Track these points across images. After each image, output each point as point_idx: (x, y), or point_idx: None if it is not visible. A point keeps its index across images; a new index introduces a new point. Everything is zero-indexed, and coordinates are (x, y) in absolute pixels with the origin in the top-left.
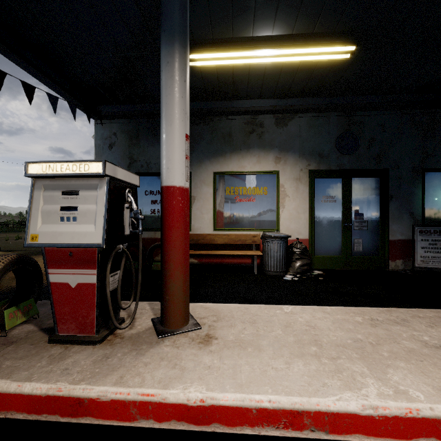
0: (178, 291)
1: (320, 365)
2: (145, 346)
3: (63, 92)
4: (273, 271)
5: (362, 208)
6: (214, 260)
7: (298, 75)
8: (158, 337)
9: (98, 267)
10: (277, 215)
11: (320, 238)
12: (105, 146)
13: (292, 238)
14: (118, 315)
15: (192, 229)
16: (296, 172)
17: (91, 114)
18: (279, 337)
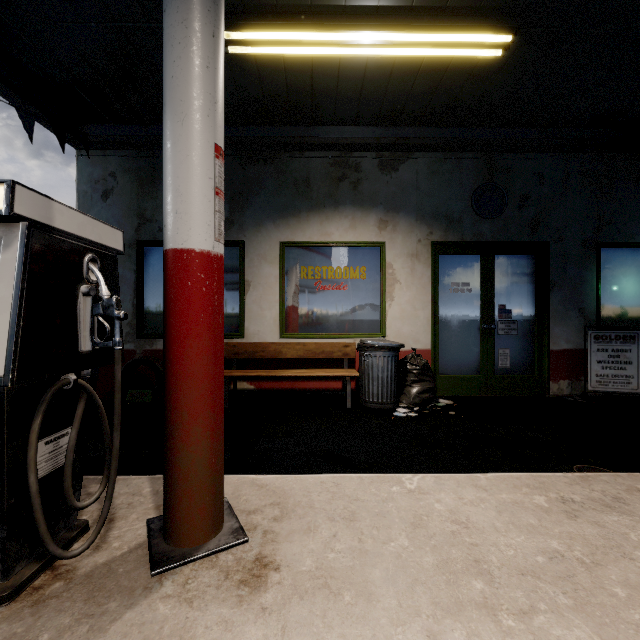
0: (199, 467)
1: (502, 637)
2: (116, 602)
3: (9, 92)
4: (376, 402)
5: (509, 301)
6: (282, 384)
7: (417, 86)
8: (150, 573)
9: (1, 428)
10: (382, 312)
11: (448, 348)
12: (96, 194)
13: (405, 348)
14: (71, 519)
15: (245, 334)
16: (412, 244)
17: (69, 138)
18: (405, 557)
